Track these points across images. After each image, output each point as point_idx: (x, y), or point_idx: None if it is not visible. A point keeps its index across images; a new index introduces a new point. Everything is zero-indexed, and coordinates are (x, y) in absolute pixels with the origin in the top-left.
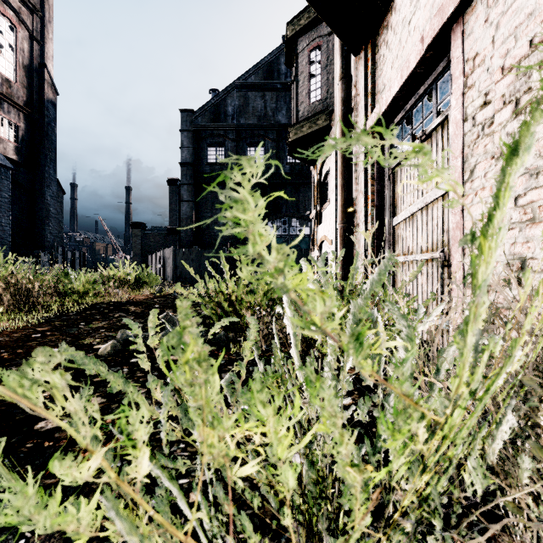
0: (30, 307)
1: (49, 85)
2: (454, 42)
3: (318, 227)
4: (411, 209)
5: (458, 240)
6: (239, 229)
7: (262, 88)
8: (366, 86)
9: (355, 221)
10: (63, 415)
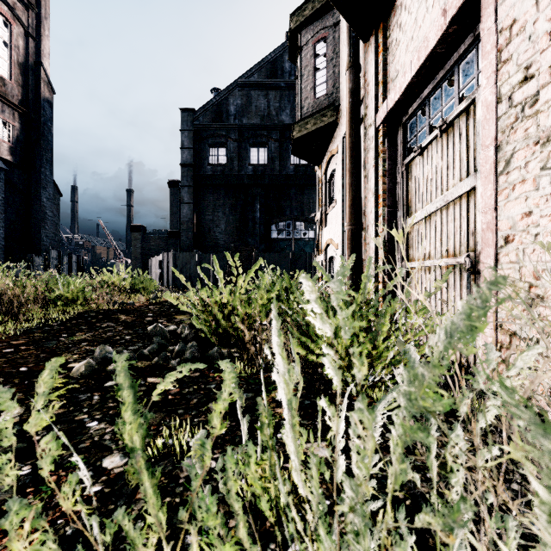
0: (10, 316)
1: (45, 83)
2: (484, 11)
3: (323, 230)
4: (429, 208)
5: (490, 243)
6: None
7: (265, 87)
8: (376, 75)
9: (363, 222)
10: None
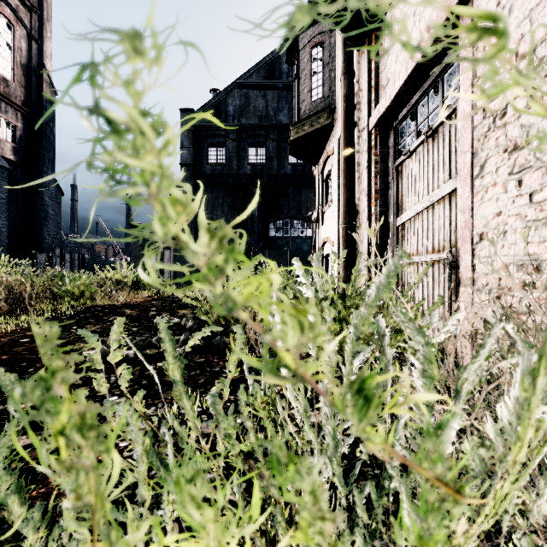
0: (22, 310)
1: (47, 84)
2: None
3: (320, 228)
4: (417, 208)
5: (467, 240)
6: (131, 189)
7: (263, 88)
8: (369, 82)
9: (357, 221)
10: (37, 430)
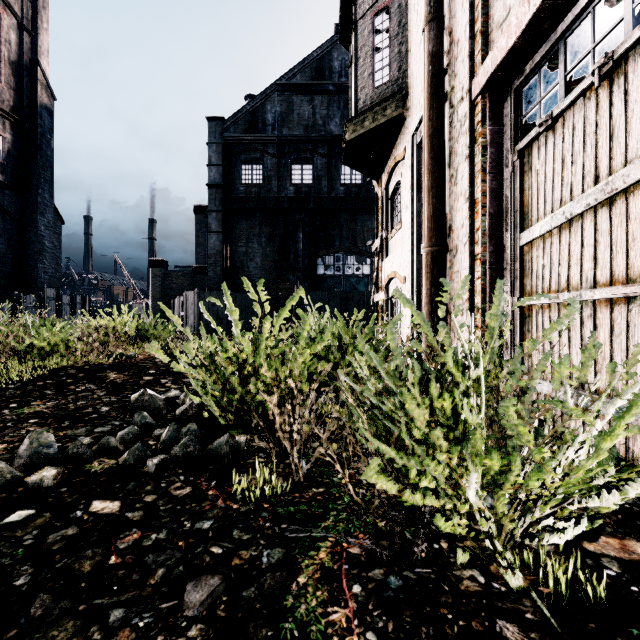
0: None
1: (43, 86)
2: None
3: (384, 261)
4: (569, 209)
5: None
6: None
7: (310, 90)
8: (471, 24)
9: (449, 242)
10: None
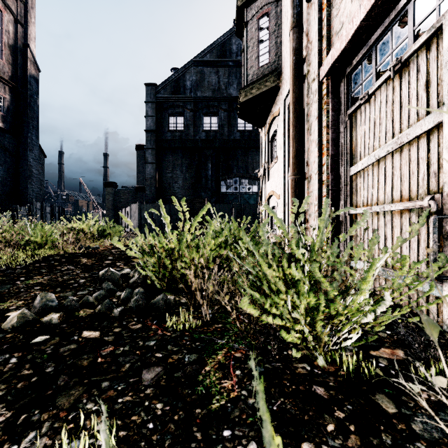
0: None
1: (32, 62)
2: None
3: (266, 184)
4: (378, 153)
5: None
6: None
7: (216, 65)
8: (319, 31)
9: (306, 172)
10: None
